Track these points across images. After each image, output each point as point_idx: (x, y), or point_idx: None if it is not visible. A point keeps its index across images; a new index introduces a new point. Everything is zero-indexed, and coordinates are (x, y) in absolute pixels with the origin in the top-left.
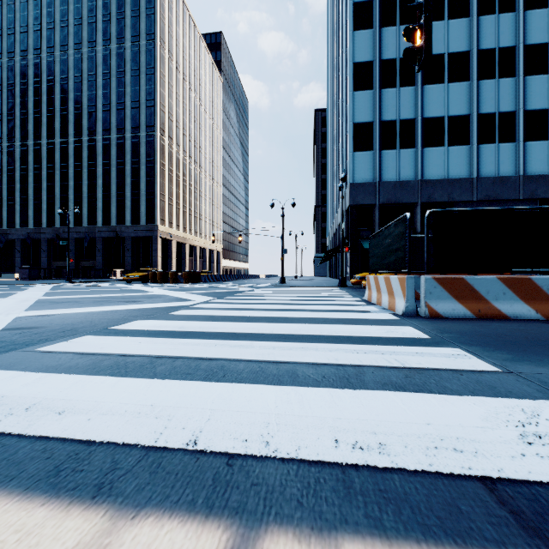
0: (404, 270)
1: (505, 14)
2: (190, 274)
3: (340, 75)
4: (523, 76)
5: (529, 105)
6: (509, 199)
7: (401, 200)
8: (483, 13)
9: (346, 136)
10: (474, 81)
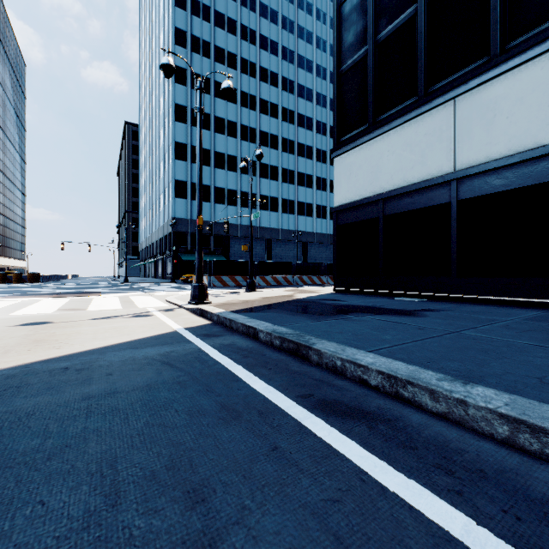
0: (207, 275)
1: (252, 143)
2: (36, 275)
3: (163, 135)
4: (259, 177)
5: (262, 192)
6: (254, 237)
7: (203, 232)
8: (243, 139)
9: (169, 184)
10: (239, 174)
